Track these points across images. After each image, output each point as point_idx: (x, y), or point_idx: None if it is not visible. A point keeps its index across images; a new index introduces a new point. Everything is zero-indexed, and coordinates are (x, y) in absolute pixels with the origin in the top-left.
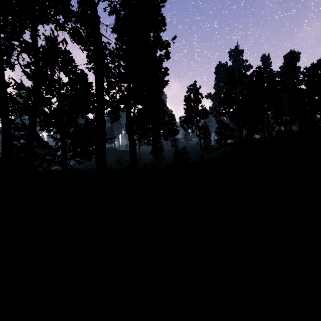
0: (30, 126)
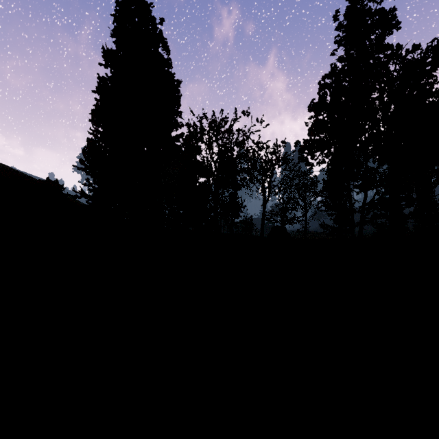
0: (363, 208)
